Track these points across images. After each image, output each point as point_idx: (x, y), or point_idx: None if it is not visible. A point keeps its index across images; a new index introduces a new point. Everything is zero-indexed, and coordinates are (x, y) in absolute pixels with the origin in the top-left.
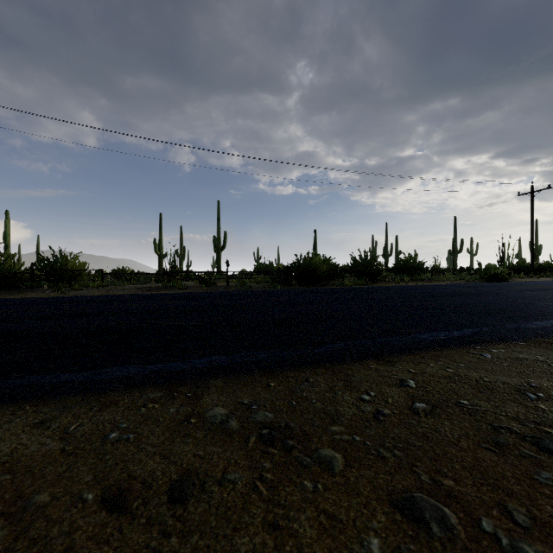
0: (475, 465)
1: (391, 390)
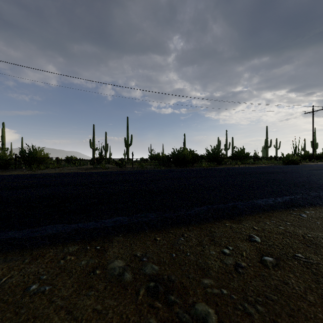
0: None
1: (244, 244)
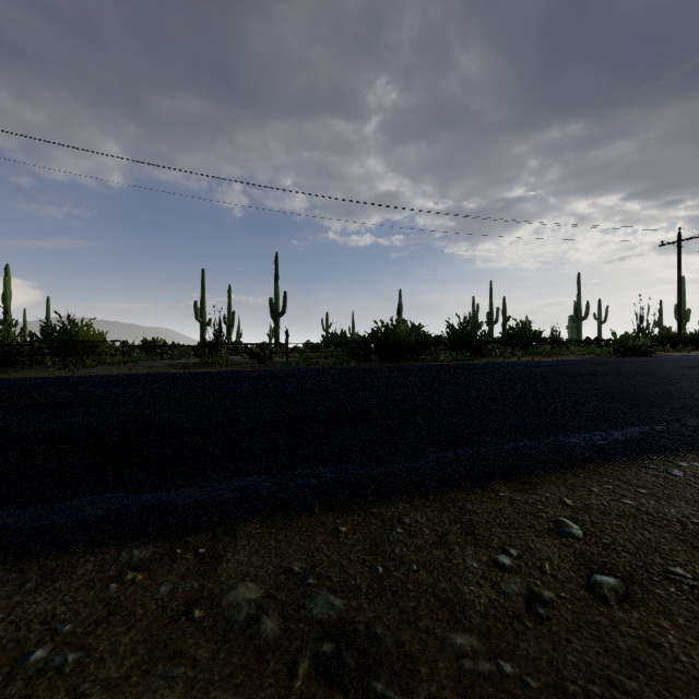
0: None
1: (545, 543)
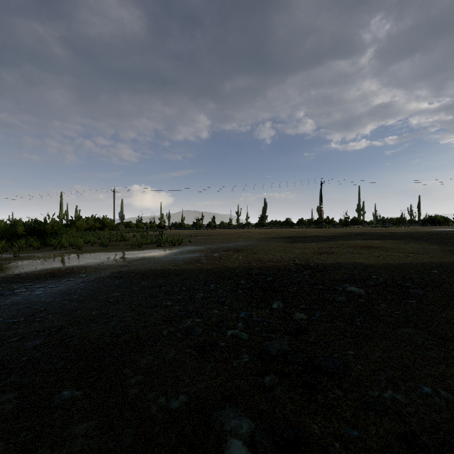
0: None
1: None
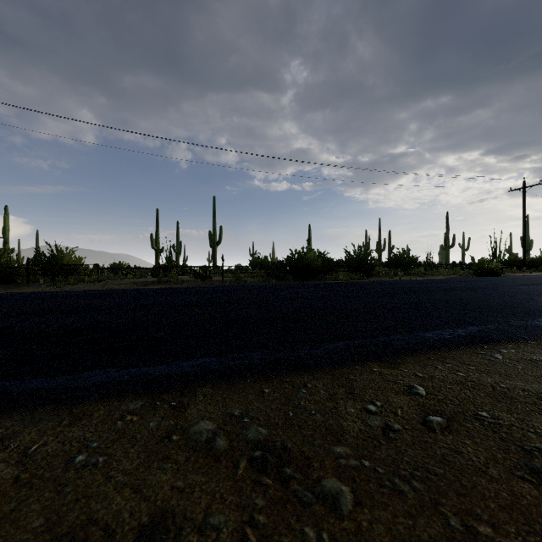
0: (514, 503)
1: (399, 398)
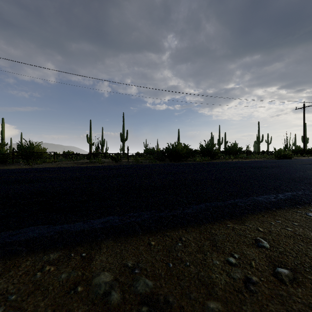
0: None
1: (251, 251)
